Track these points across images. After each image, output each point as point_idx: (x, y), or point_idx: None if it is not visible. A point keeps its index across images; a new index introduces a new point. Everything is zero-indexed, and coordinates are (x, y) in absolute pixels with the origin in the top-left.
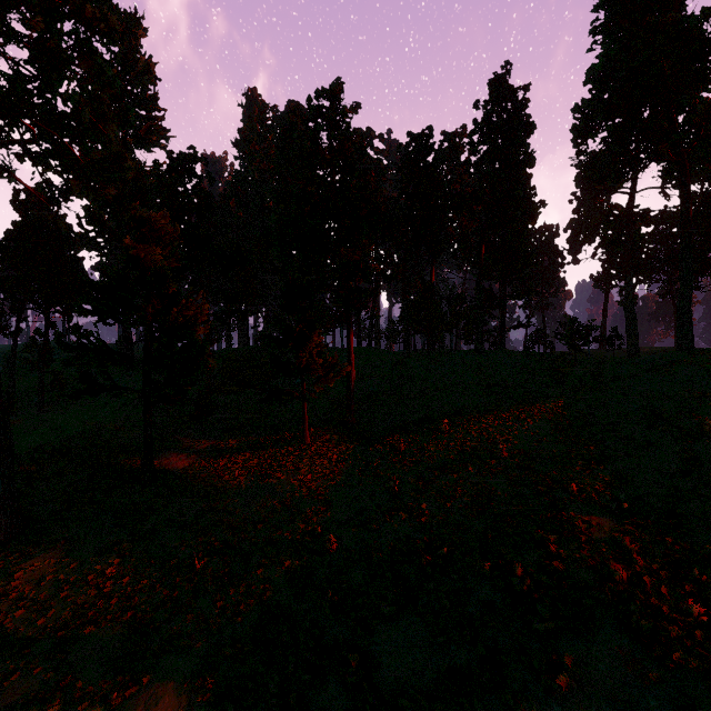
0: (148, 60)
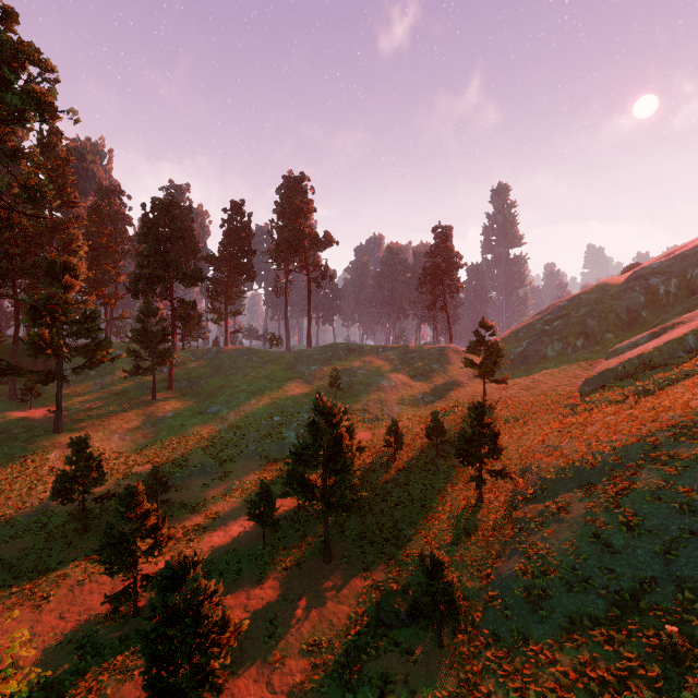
0: None
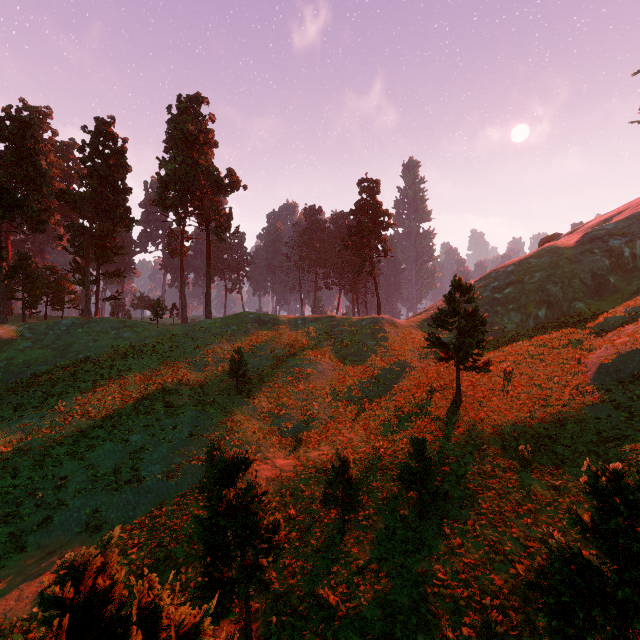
0: None
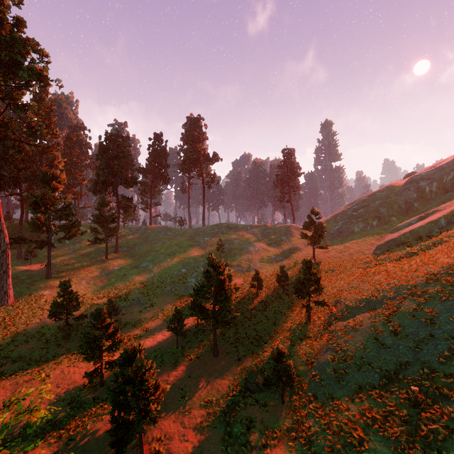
0: None
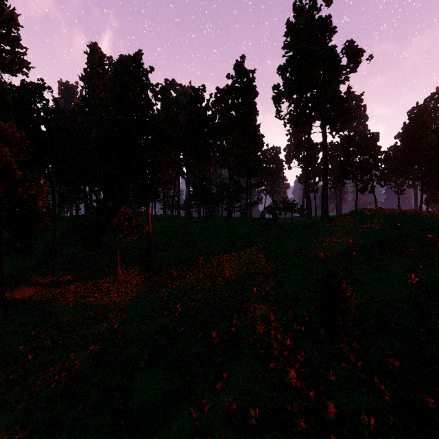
0: (12, 11)
